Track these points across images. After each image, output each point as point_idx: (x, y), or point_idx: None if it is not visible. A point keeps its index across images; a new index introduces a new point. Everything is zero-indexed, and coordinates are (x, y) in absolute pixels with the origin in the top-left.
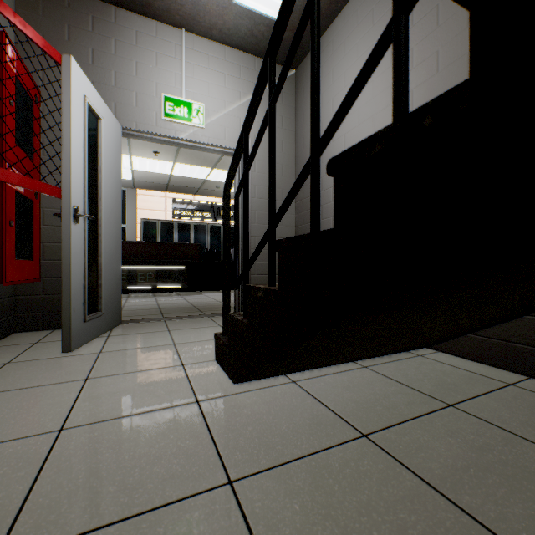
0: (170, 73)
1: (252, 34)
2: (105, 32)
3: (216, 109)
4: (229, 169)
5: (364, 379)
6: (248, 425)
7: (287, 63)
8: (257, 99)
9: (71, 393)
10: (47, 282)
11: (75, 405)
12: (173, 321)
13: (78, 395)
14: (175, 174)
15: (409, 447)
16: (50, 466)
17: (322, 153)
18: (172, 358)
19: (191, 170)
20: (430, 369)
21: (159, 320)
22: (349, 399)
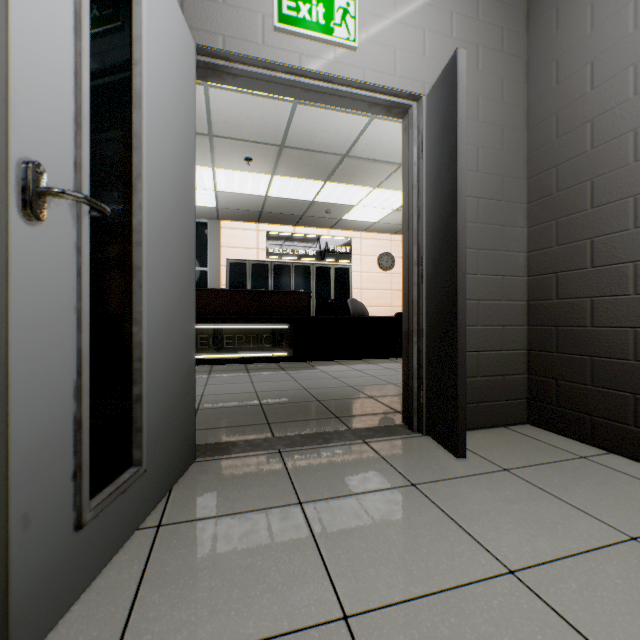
0: None
1: None
2: None
3: (377, 12)
4: None
5: None
6: None
7: None
8: None
9: None
10: None
11: None
12: (296, 454)
13: None
14: (272, 194)
15: None
16: None
17: None
18: None
19: (295, 187)
20: None
21: (267, 449)
22: None
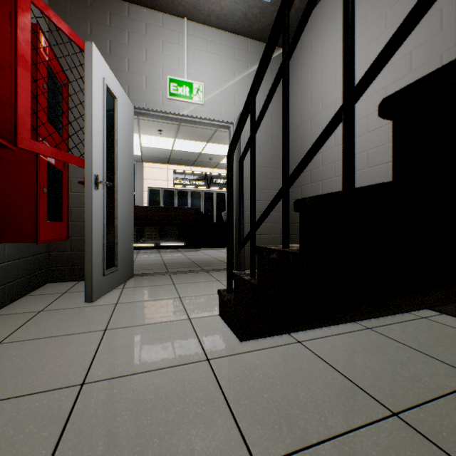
0: (174, 58)
1: (246, 17)
2: (120, 25)
3: (213, 88)
4: (233, 134)
5: (372, 343)
6: (263, 392)
7: (307, 10)
8: (267, 60)
9: (92, 344)
10: (73, 240)
11: (96, 357)
12: (176, 275)
13: (98, 347)
14: (176, 149)
15: (454, 435)
16: (72, 426)
17: (358, 99)
18: (179, 311)
19: (189, 145)
20: (440, 333)
21: (164, 274)
22: (363, 365)
